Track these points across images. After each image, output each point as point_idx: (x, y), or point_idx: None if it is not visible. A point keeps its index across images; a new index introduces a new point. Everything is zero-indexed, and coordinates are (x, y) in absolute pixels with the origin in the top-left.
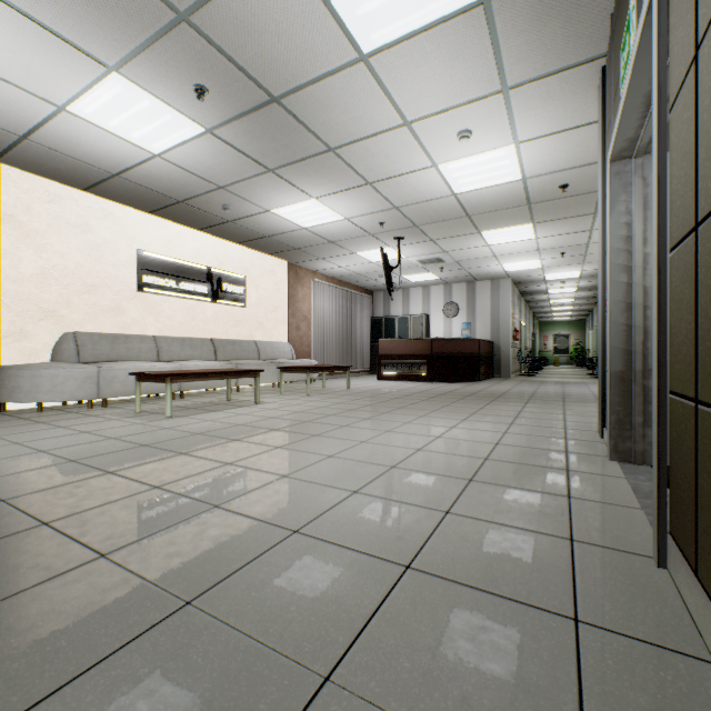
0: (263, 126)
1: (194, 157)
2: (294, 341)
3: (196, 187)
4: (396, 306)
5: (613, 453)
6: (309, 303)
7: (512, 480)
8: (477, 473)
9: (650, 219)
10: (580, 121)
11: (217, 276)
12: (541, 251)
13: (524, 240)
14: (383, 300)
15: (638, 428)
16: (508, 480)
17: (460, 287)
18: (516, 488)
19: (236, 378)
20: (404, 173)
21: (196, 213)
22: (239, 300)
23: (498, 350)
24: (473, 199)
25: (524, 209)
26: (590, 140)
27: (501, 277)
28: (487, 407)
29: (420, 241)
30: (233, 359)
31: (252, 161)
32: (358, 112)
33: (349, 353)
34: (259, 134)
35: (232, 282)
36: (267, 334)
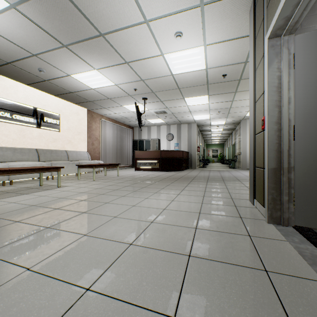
0: (53, 8)
1: (8, 27)
2: (90, 151)
3: (16, 52)
4: (144, 134)
5: (270, 219)
6: (99, 131)
7: (219, 252)
8: (193, 246)
9: (292, 74)
10: (237, 35)
11: (40, 112)
12: (210, 110)
13: (204, 104)
14: (138, 132)
15: (285, 203)
16: (216, 252)
17: (174, 126)
18: (224, 263)
19: (42, 172)
20: (146, 58)
21: (22, 73)
22: (55, 127)
23: (191, 156)
24: (182, 78)
25: (205, 87)
26: (240, 48)
27: (192, 122)
28: (189, 185)
29: (155, 101)
30: (51, 160)
31: (51, 37)
32: (116, 7)
33: (121, 157)
34: (51, 15)
35: (51, 117)
36: (74, 147)
